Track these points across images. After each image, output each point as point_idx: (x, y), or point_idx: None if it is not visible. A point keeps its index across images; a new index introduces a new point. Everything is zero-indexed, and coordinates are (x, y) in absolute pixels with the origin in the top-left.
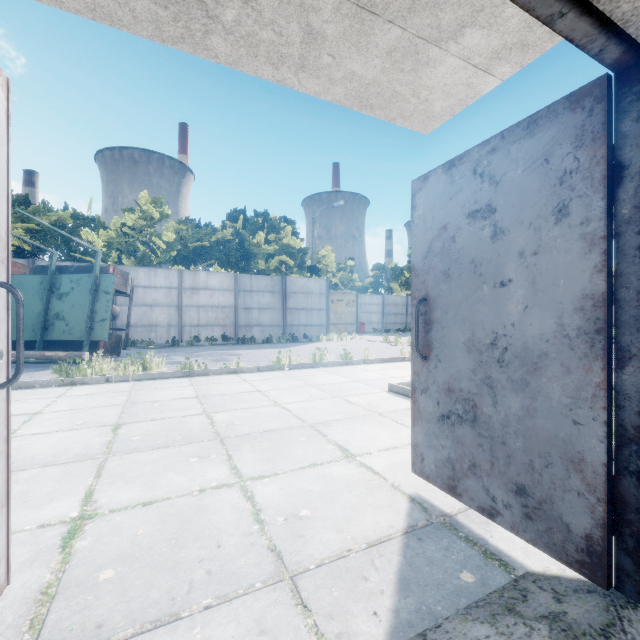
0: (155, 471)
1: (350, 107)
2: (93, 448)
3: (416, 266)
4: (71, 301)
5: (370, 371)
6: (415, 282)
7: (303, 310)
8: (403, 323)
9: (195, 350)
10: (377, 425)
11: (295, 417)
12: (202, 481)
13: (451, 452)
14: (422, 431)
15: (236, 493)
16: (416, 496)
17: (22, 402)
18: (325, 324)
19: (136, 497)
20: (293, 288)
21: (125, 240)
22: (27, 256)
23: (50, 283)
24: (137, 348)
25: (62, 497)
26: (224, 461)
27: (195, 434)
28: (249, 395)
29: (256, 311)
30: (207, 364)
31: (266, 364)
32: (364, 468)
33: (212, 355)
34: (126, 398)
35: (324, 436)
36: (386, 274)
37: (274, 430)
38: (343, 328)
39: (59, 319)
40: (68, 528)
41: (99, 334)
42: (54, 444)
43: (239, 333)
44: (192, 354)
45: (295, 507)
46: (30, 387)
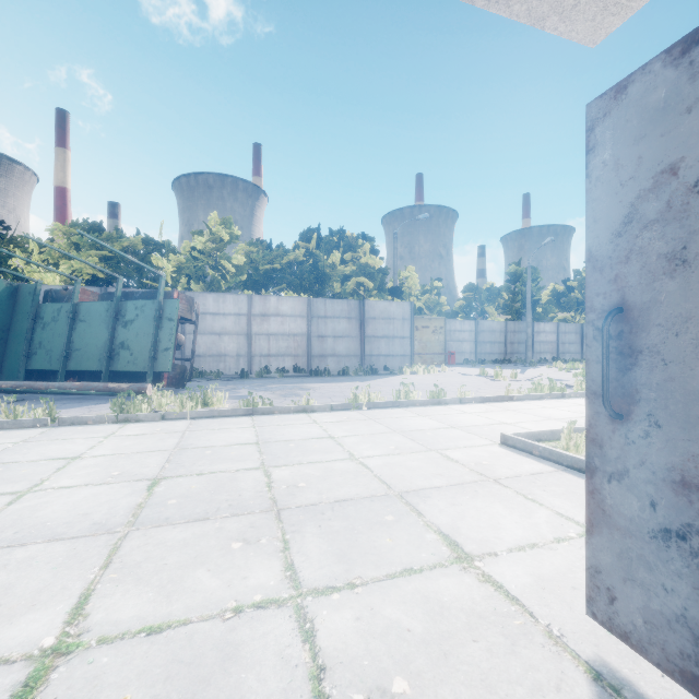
0: (181, 563)
1: (470, 1)
2: (117, 514)
3: (596, 252)
4: (136, 329)
5: (470, 414)
6: (594, 281)
7: (383, 338)
8: (501, 353)
9: (264, 383)
10: (496, 500)
11: (377, 479)
12: (241, 589)
13: (691, 607)
14: (611, 548)
15: (288, 622)
16: (602, 667)
17: (67, 442)
18: (409, 354)
19: (143, 614)
20: (372, 313)
21: (194, 265)
22: (102, 284)
23: (116, 310)
24: (205, 379)
25: (47, 602)
26: (277, 552)
27: (245, 500)
28: (319, 443)
29: (331, 339)
30: (274, 400)
31: (341, 401)
32: (491, 586)
33: (281, 389)
34: (177, 441)
35: (420, 515)
36: (480, 296)
37: (349, 500)
38: (429, 359)
39: (124, 348)
40: (28, 673)
41: (162, 364)
42: (75, 505)
43: (312, 364)
44: (260, 387)
45: (383, 669)
46: (83, 423)
